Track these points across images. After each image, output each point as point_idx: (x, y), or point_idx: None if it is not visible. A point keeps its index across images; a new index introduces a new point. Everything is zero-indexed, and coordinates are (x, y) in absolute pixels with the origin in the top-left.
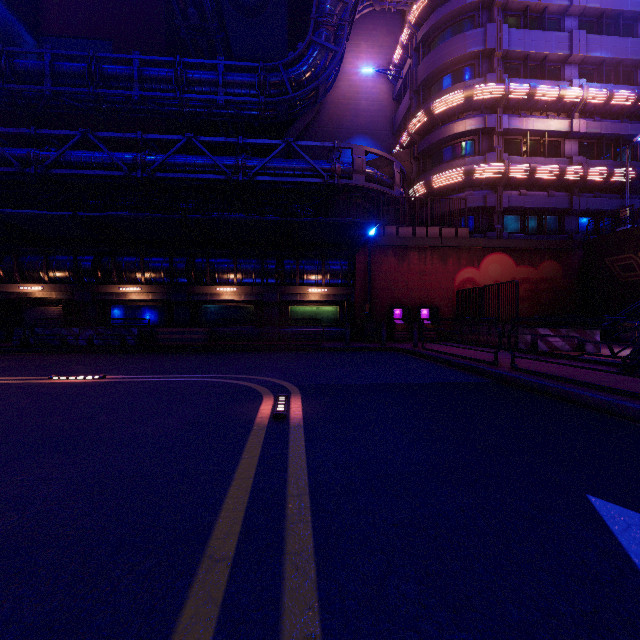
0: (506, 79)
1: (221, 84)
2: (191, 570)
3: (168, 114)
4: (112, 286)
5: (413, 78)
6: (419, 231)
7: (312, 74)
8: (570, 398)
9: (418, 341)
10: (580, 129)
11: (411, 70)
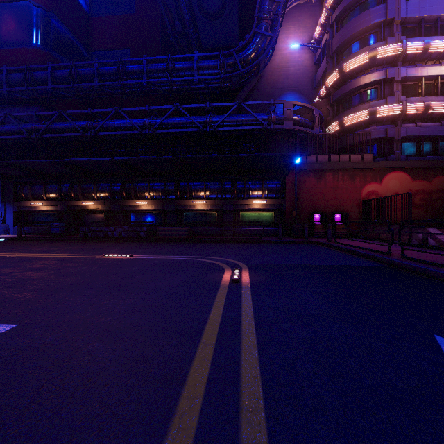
0: (404, 40)
1: (195, 69)
2: (195, 347)
3: (163, 91)
4: (131, 201)
5: (329, 47)
6: (333, 158)
7: (255, 54)
8: (443, 278)
9: (332, 237)
10: None
11: (327, 42)
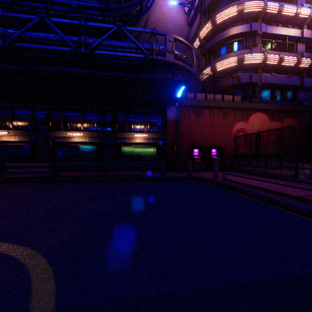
0: None
1: None
2: None
3: None
4: None
5: (202, 4)
6: (209, 97)
7: None
8: None
9: (210, 170)
10: (308, 35)
11: None
